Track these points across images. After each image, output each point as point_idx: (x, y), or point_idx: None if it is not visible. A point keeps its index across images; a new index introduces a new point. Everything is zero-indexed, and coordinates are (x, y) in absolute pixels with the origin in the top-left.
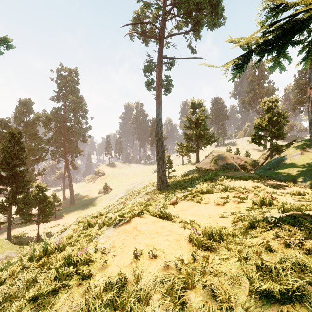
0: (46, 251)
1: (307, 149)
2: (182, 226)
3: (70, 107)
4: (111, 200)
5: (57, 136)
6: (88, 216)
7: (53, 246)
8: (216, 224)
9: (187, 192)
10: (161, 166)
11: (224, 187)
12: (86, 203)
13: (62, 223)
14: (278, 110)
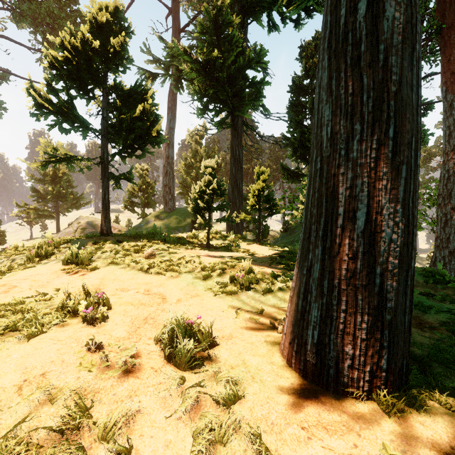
0: None
1: (159, 217)
2: None
3: None
4: None
5: None
6: None
7: None
8: None
9: None
10: None
11: None
12: None
13: None
14: (147, 179)
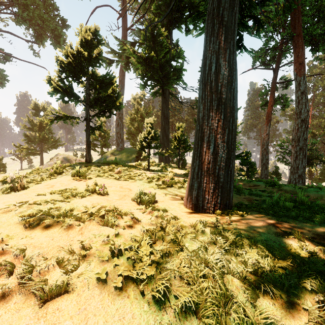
0: None
1: (114, 154)
2: None
3: None
4: None
5: None
6: None
7: None
8: None
9: None
10: None
11: None
12: None
13: None
14: (105, 128)
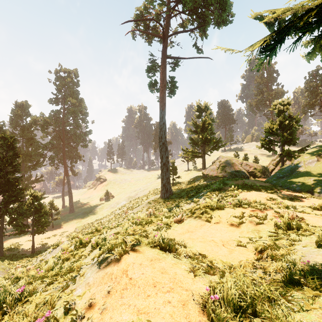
0: (3, 303)
1: None
2: (189, 266)
3: (69, 110)
4: (113, 208)
5: (56, 141)
6: (88, 225)
7: (12, 298)
8: (233, 257)
9: (193, 204)
10: (165, 173)
11: (238, 202)
12: (86, 211)
13: (59, 233)
14: (290, 114)
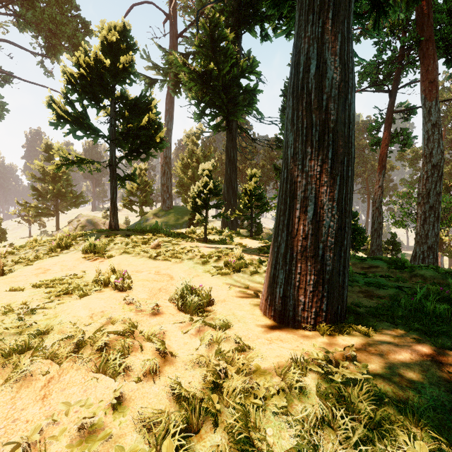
0: None
1: (158, 215)
2: None
3: None
4: None
5: None
6: None
7: None
8: None
9: None
10: None
11: None
12: None
13: None
14: (146, 179)
